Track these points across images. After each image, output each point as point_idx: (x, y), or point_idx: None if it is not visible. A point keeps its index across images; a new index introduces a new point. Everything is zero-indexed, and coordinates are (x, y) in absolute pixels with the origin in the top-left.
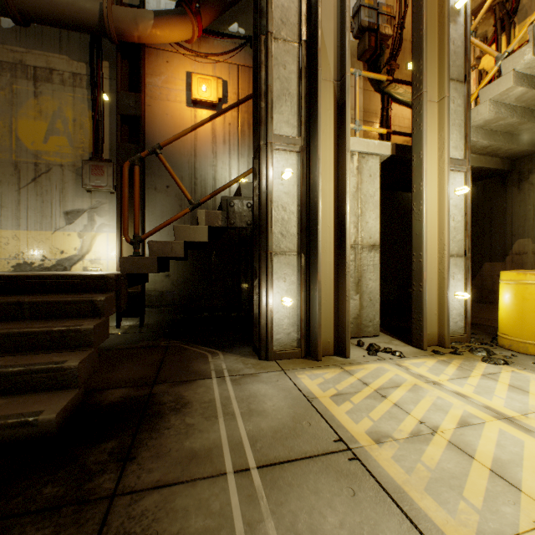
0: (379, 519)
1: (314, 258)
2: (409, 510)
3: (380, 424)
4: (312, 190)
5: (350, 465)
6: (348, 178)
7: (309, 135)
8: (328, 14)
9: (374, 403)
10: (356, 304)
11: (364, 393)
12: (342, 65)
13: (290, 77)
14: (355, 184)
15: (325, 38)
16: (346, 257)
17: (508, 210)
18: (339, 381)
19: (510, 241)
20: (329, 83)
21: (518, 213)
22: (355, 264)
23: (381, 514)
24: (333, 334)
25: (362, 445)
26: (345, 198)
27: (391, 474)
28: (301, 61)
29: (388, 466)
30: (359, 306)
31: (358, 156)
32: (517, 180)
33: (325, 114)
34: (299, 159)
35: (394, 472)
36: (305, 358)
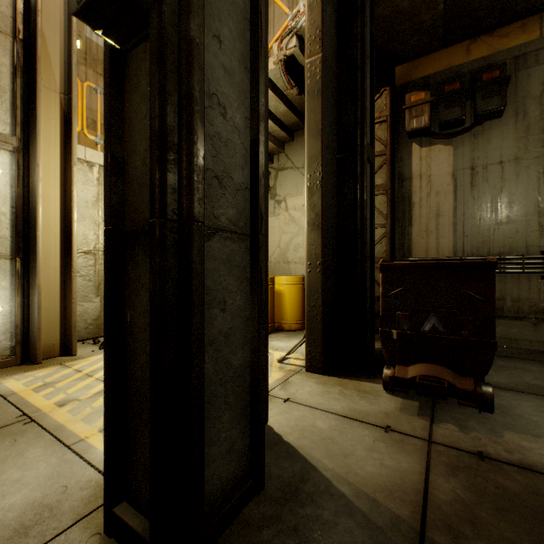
0: (29, 446)
1: (34, 263)
2: (60, 433)
3: (73, 394)
4: (32, 194)
5: (24, 426)
6: (75, 189)
7: (29, 138)
8: (53, 26)
9: (78, 382)
10: (97, 306)
11: (74, 378)
12: (70, 82)
13: (0, 69)
14: (96, 194)
15: (50, 48)
16: (73, 263)
17: None
18: (53, 375)
19: None
20: (55, 93)
21: None
22: (96, 269)
23: (34, 443)
24: (59, 336)
25: (45, 411)
26: (72, 208)
27: (60, 420)
28: (16, 58)
29: (60, 417)
30: (101, 308)
31: (99, 168)
32: None
33: (50, 122)
34: (14, 159)
35: (63, 418)
36: (22, 364)
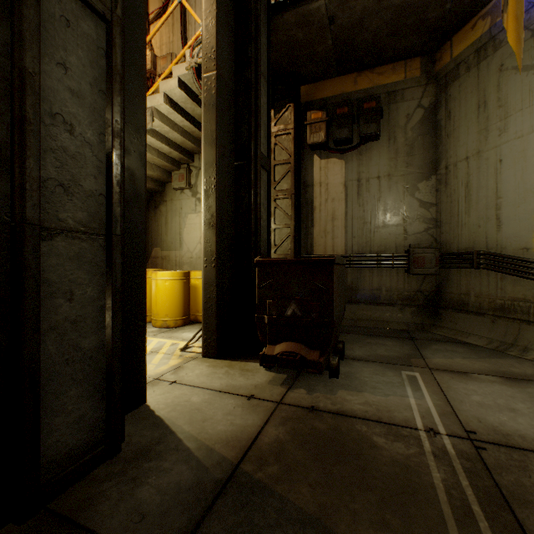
0: None
1: None
2: None
3: None
4: None
5: None
6: None
7: None
8: None
9: None
10: None
11: None
12: None
13: None
14: None
15: None
16: None
17: (150, 226)
18: None
19: (151, 248)
20: None
21: (155, 230)
22: None
23: None
24: None
25: None
26: None
27: None
28: None
29: None
30: None
31: None
32: (154, 207)
33: None
34: None
35: None
36: None
